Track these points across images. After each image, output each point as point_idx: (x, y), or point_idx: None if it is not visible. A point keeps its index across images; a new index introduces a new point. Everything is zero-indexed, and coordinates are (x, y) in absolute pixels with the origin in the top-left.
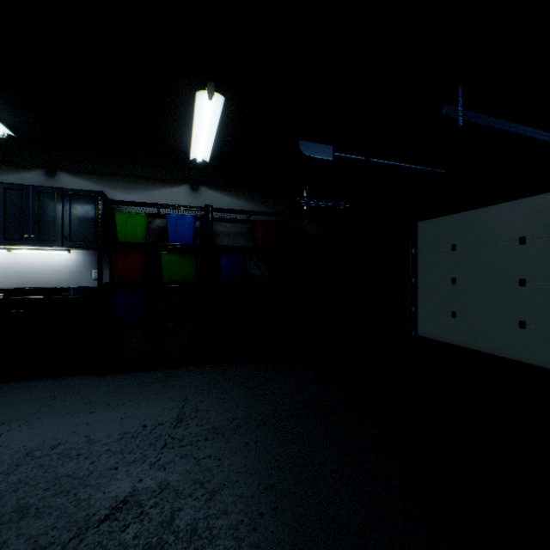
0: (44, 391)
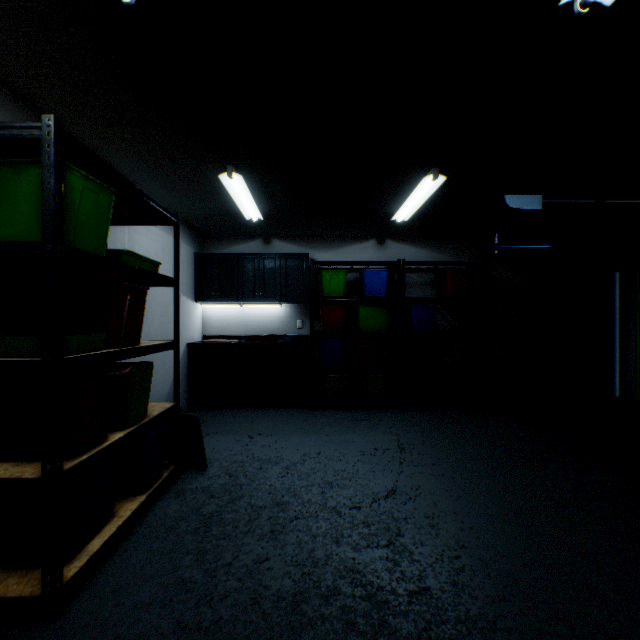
0: (279, 417)
